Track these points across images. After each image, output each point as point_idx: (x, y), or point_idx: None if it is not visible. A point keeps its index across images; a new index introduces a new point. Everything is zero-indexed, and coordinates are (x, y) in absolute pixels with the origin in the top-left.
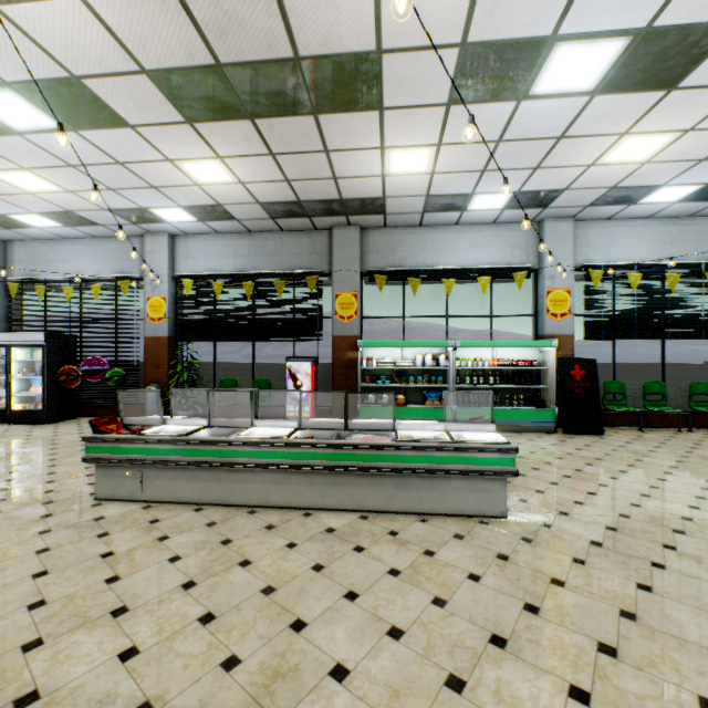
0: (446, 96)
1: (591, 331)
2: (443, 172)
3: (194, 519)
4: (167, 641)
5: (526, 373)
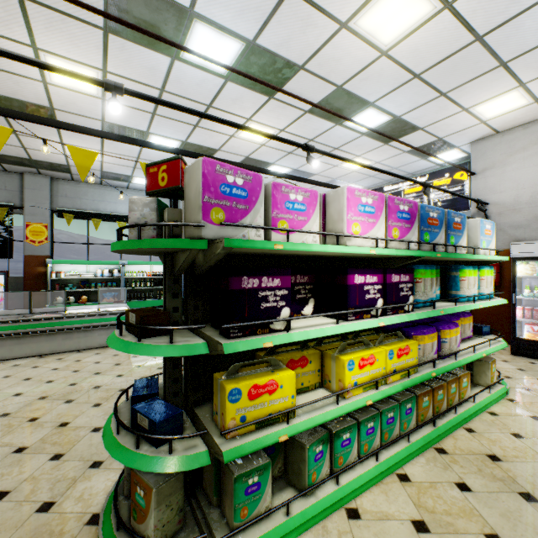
0: None
1: None
2: (109, 162)
3: None
4: None
5: None
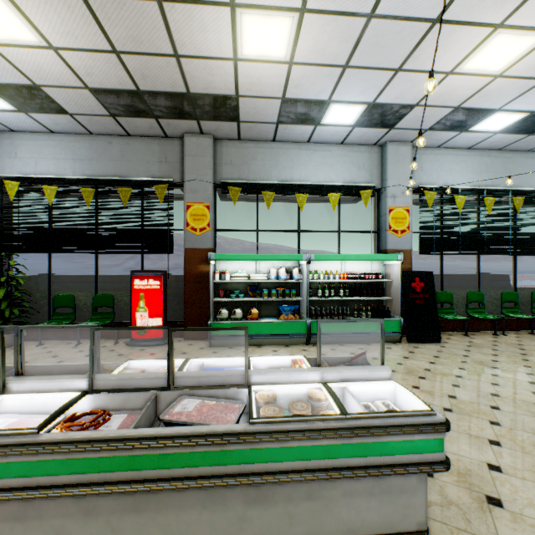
0: None
1: (425, 246)
2: (302, 62)
3: None
4: None
5: (372, 285)
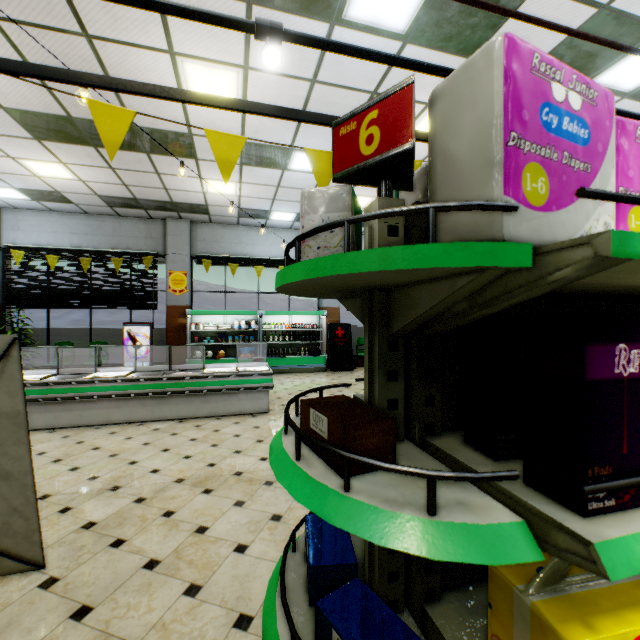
0: (239, 161)
1: None
2: (247, 196)
3: (50, 436)
4: (50, 478)
5: (310, 333)
